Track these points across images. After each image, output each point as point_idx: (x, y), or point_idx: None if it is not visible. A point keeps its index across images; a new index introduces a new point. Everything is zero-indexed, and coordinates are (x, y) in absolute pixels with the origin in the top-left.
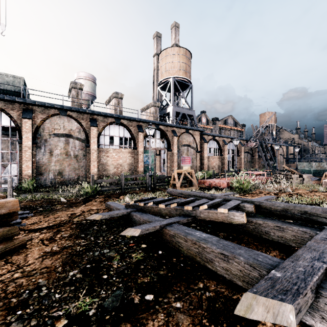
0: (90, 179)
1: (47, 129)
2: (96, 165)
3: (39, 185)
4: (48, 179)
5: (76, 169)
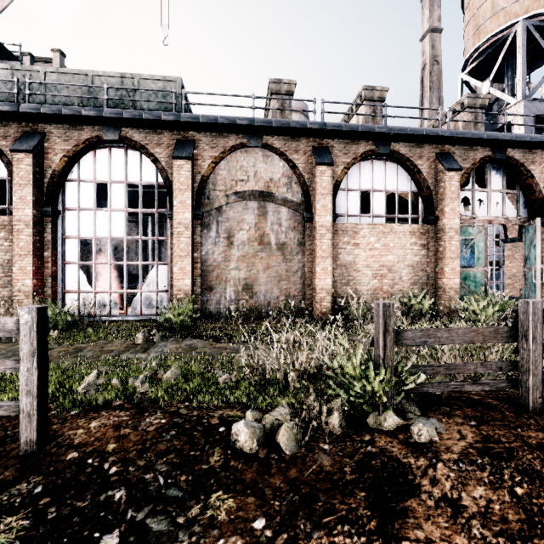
0: (313, 304)
1: (222, 183)
2: (330, 268)
3: (207, 313)
4: (224, 300)
5: (281, 279)
